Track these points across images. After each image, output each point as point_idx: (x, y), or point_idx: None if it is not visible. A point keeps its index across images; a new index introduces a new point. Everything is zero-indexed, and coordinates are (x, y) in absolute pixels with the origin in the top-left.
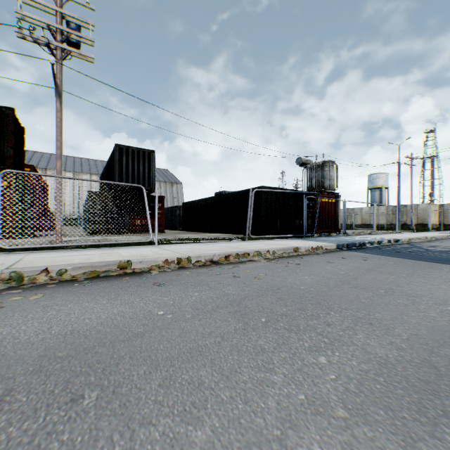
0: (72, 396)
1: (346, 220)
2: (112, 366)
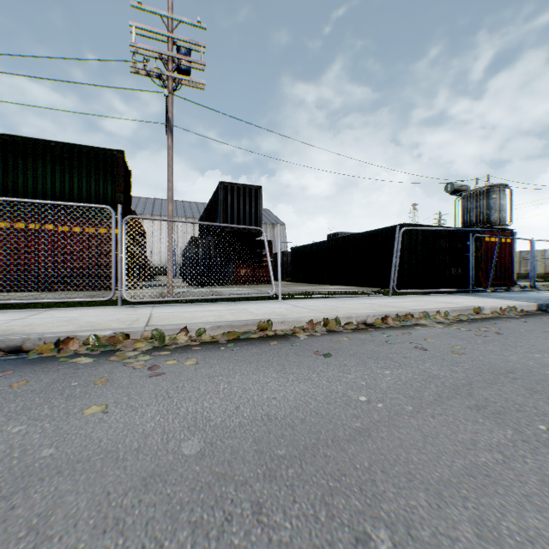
0: (352, 532)
1: (518, 268)
2: (369, 484)
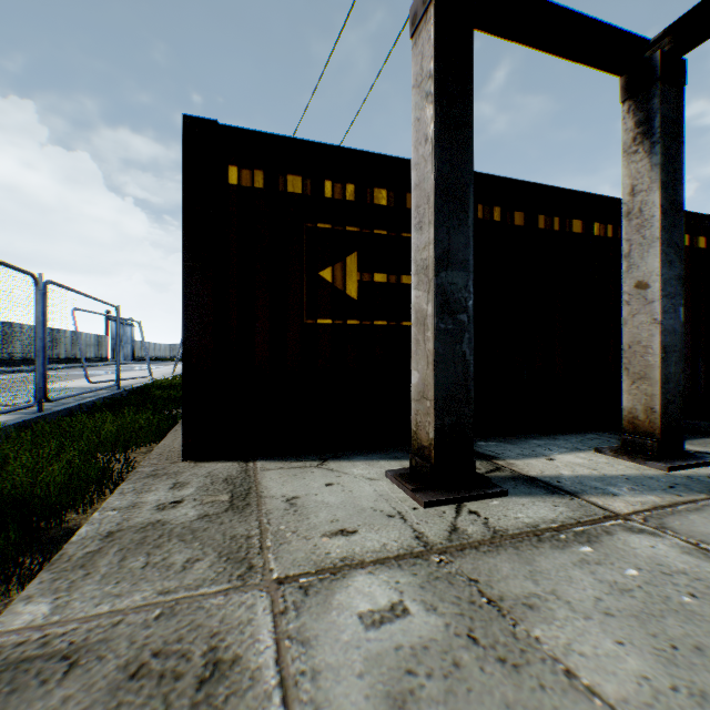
0: None
1: None
2: None
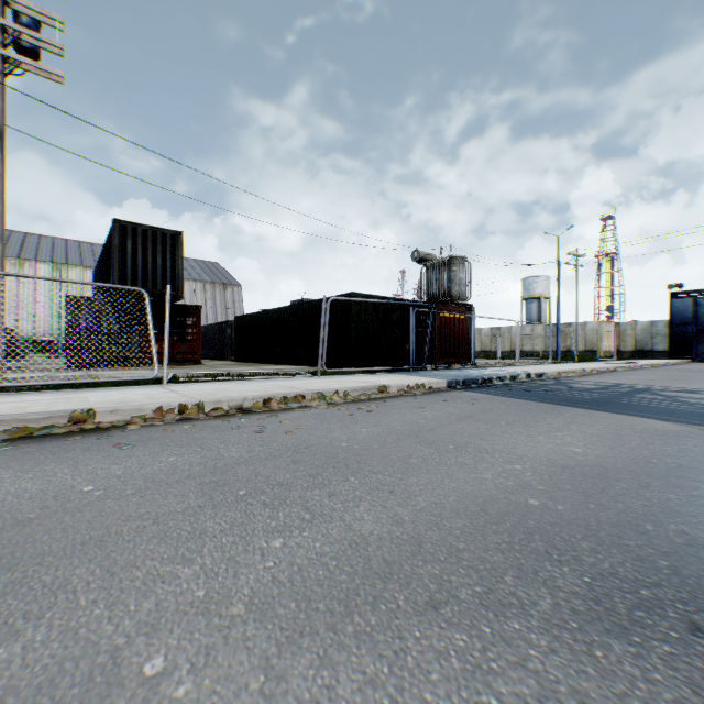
0: None
1: (490, 345)
2: None
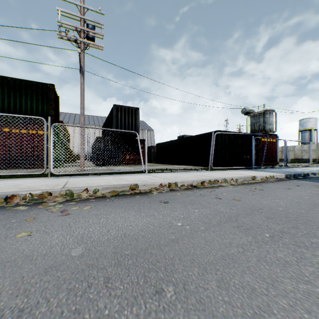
0: (155, 288)
1: (281, 155)
2: (170, 266)
